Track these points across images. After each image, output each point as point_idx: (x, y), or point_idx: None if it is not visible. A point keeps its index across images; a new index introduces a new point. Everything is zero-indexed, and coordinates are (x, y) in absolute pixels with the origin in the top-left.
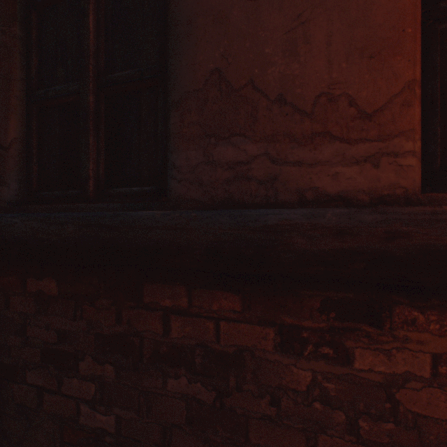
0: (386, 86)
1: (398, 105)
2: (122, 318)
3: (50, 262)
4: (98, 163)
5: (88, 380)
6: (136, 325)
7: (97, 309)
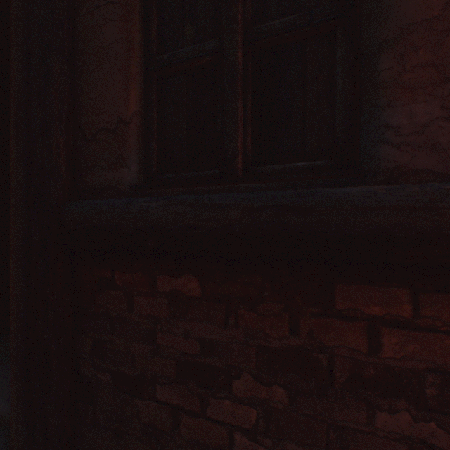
0: None
1: None
2: (299, 328)
3: (189, 256)
4: (244, 135)
5: (245, 404)
6: (322, 338)
7: (259, 316)
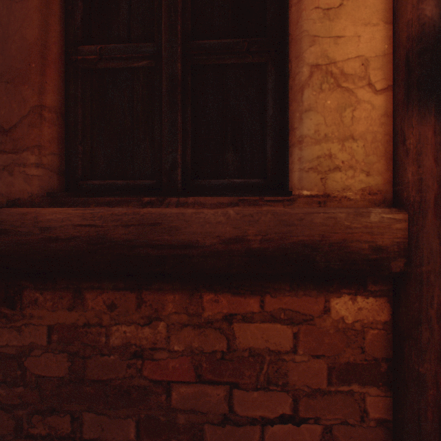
0: (19, 109)
1: (27, 125)
2: None
3: None
4: None
5: None
6: None
7: None
